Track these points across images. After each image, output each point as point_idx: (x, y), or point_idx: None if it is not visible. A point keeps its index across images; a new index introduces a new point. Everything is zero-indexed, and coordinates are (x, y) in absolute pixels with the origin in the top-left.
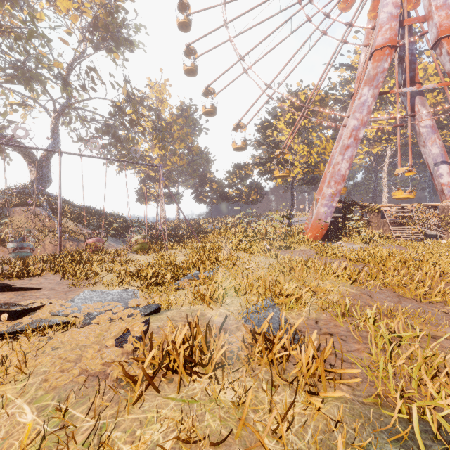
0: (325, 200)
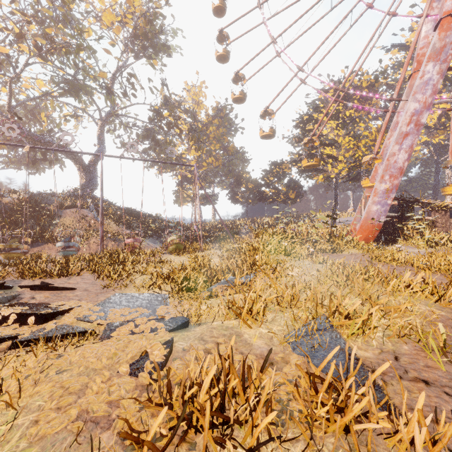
0: (378, 197)
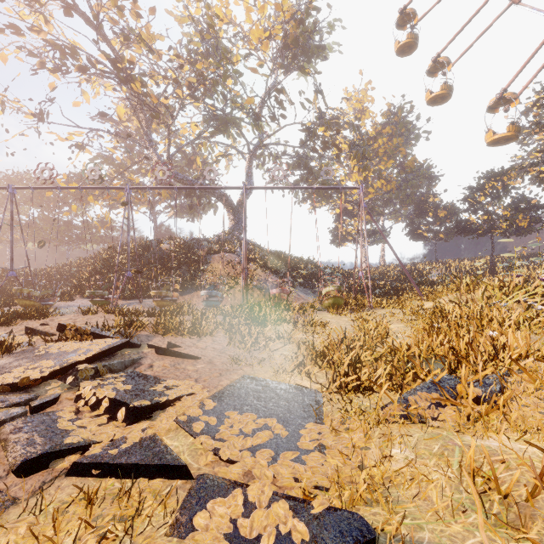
0: None
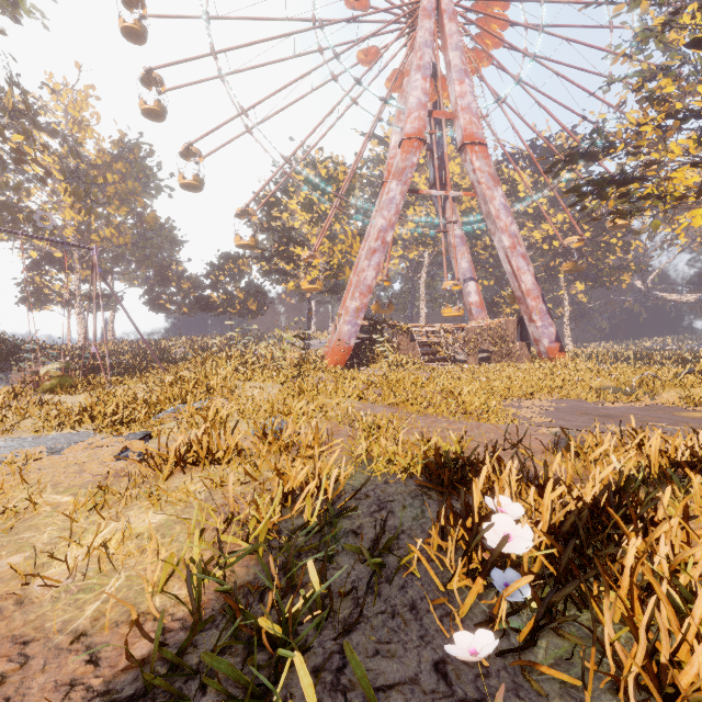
0: (349, 316)
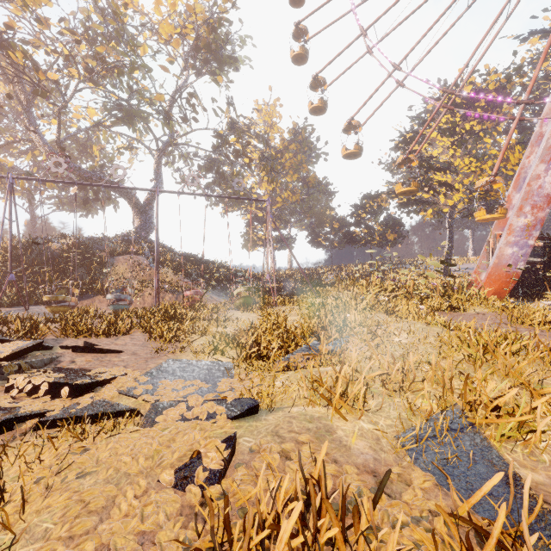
0: (514, 236)
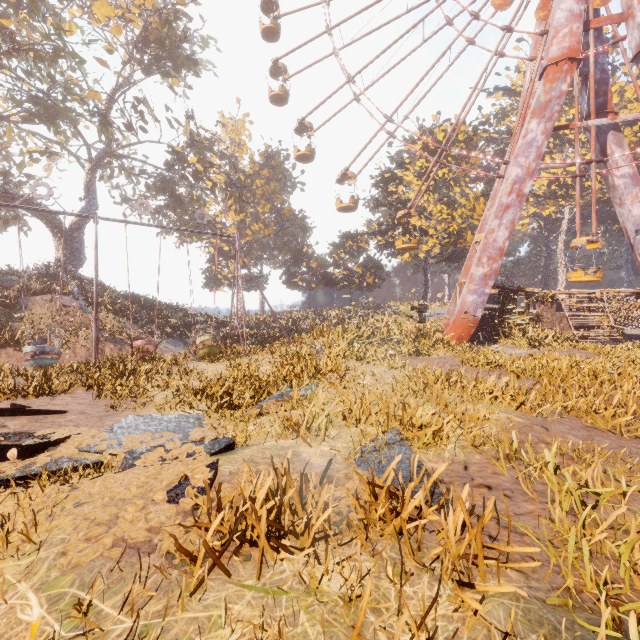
0: (474, 285)
